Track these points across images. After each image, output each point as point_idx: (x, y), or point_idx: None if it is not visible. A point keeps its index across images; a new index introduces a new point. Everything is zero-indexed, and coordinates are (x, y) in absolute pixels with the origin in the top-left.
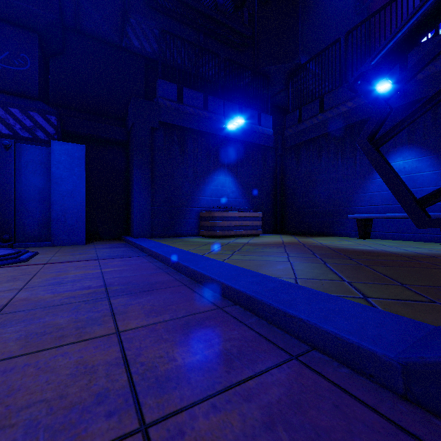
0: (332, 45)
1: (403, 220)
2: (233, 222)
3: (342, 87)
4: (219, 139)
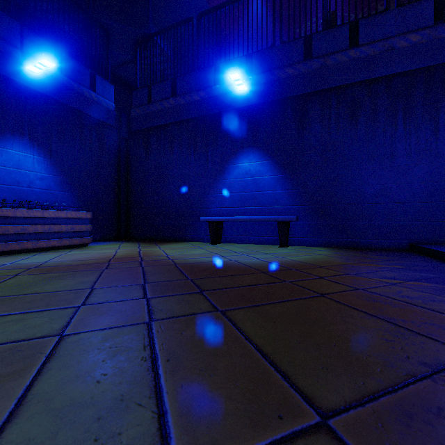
0: (185, 23)
1: (249, 223)
2: (29, 226)
3: (194, 73)
4: (10, 85)
